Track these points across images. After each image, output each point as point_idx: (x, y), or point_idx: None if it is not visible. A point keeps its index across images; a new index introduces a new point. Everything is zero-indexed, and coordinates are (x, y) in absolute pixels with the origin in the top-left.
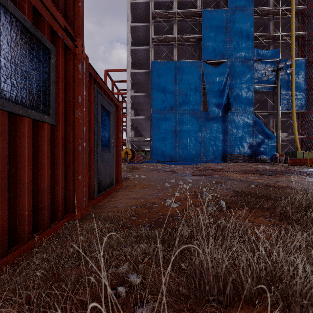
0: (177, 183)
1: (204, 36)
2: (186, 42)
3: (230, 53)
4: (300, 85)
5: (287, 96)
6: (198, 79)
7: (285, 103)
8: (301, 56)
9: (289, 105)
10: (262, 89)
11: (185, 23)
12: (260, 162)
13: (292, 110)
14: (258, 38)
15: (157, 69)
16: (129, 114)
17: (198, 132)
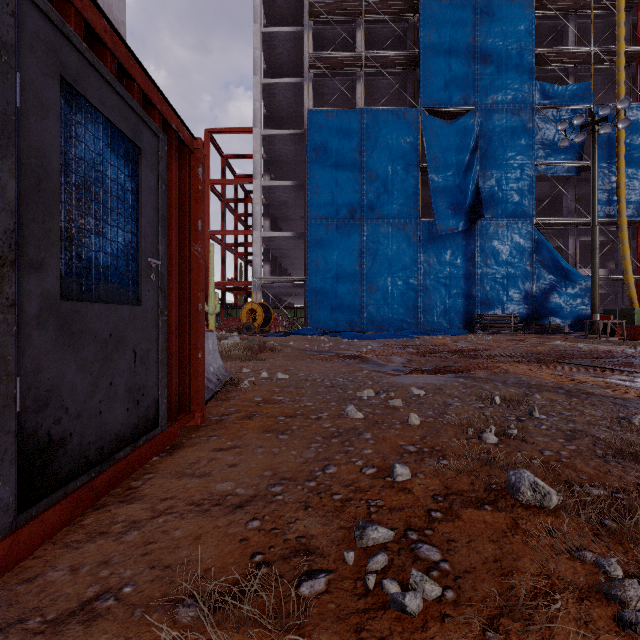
0: (384, 404)
1: (425, 54)
2: (383, 69)
3: (482, 92)
4: (636, 162)
5: (608, 187)
6: (411, 149)
7: (604, 202)
8: (637, 100)
9: (612, 208)
10: (552, 172)
11: (381, 27)
12: (551, 333)
13: (619, 217)
14: (543, 60)
15: (321, 127)
16: (258, 226)
17: (412, 266)
